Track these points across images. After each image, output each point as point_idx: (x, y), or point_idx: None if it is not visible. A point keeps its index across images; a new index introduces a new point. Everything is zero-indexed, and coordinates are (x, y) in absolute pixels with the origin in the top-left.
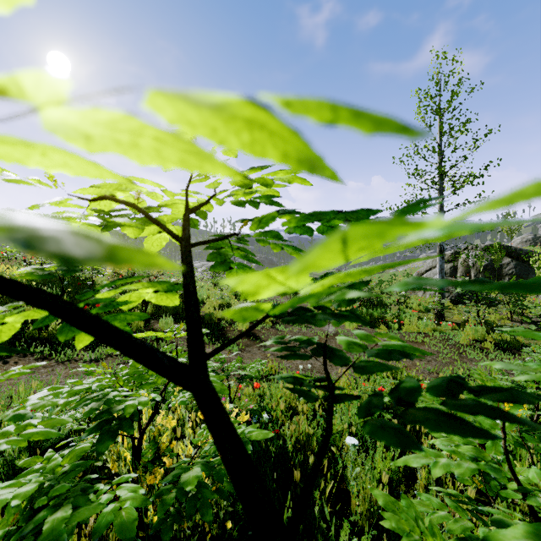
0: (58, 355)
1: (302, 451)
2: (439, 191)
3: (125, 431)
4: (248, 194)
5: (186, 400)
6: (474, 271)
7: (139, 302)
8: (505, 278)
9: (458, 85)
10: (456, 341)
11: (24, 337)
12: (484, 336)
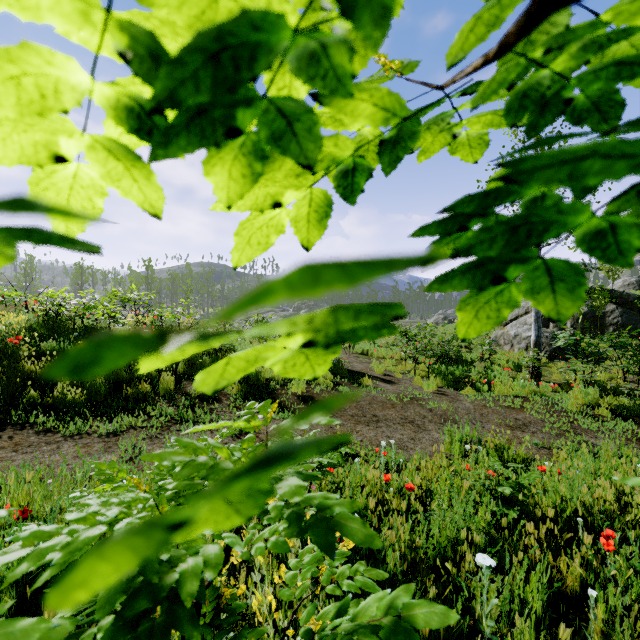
0: (66, 427)
1: (418, 579)
2: None
3: (183, 633)
4: (586, 55)
5: (283, 542)
6: (571, 320)
7: (245, 372)
8: (608, 329)
9: None
10: (563, 407)
11: (23, 403)
12: (597, 400)
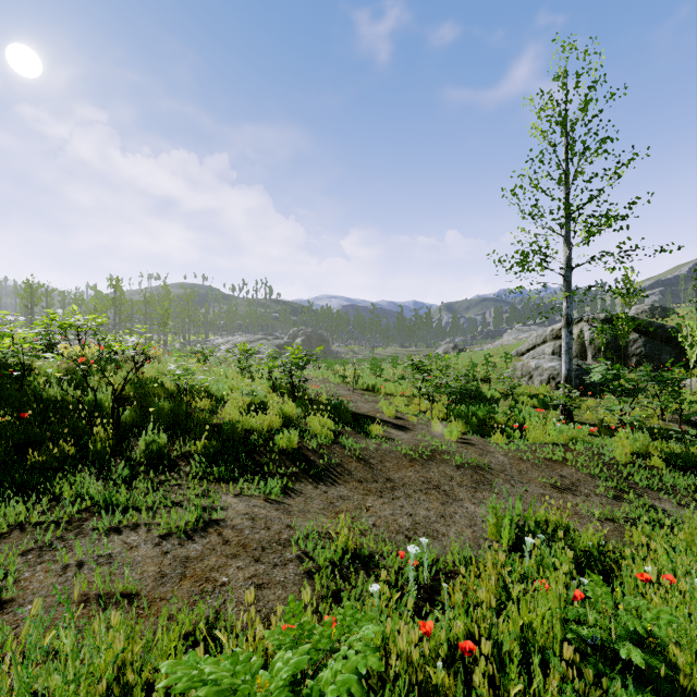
0: None
1: None
2: (566, 238)
3: None
4: None
5: None
6: (592, 351)
7: None
8: (631, 359)
9: (594, 88)
10: (610, 457)
11: None
12: (647, 447)
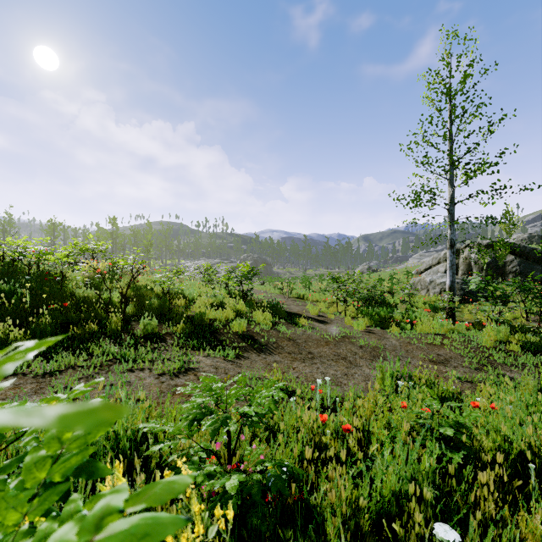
0: None
1: None
2: (450, 181)
3: None
4: None
5: None
6: (476, 269)
7: None
8: (508, 276)
9: (471, 66)
10: (478, 343)
11: None
12: (508, 337)
